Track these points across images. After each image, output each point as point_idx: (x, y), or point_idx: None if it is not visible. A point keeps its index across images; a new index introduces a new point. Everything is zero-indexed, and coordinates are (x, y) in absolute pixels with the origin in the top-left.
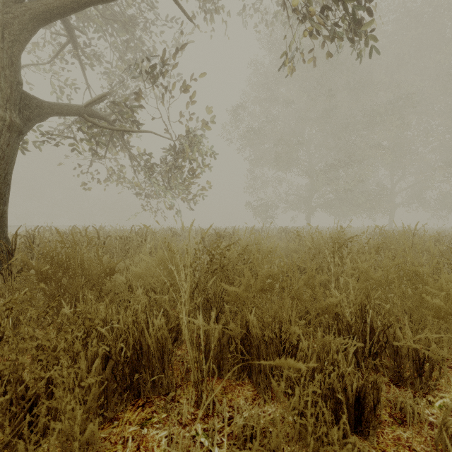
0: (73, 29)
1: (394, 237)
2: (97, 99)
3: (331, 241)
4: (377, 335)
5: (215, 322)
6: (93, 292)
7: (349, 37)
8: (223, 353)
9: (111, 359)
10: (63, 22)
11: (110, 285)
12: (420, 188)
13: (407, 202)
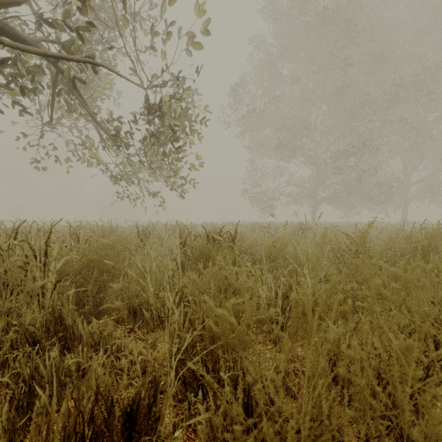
0: None
1: None
2: None
3: None
4: None
5: None
6: None
7: None
8: None
9: None
10: None
11: None
12: (434, 180)
13: (422, 195)
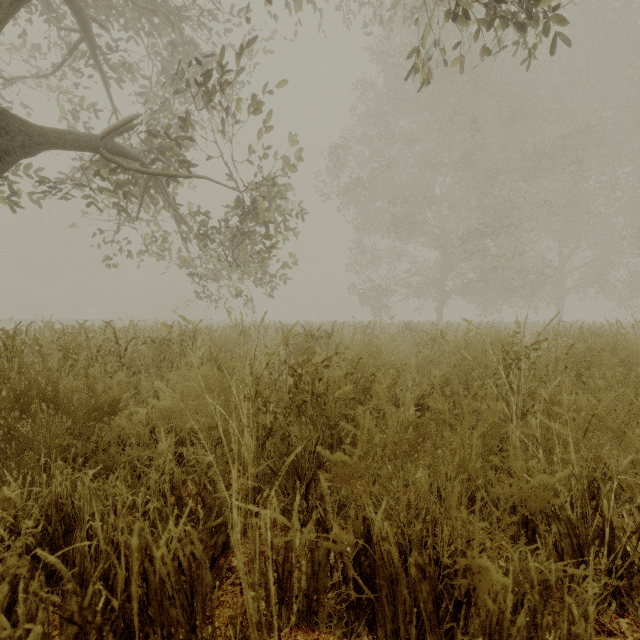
0: (86, 20)
1: (584, 339)
2: (122, 124)
3: (500, 349)
4: (621, 539)
5: (303, 501)
6: (84, 442)
7: (517, 22)
8: (318, 579)
9: (71, 622)
10: (70, 8)
11: (117, 429)
12: (601, 265)
13: (582, 286)
